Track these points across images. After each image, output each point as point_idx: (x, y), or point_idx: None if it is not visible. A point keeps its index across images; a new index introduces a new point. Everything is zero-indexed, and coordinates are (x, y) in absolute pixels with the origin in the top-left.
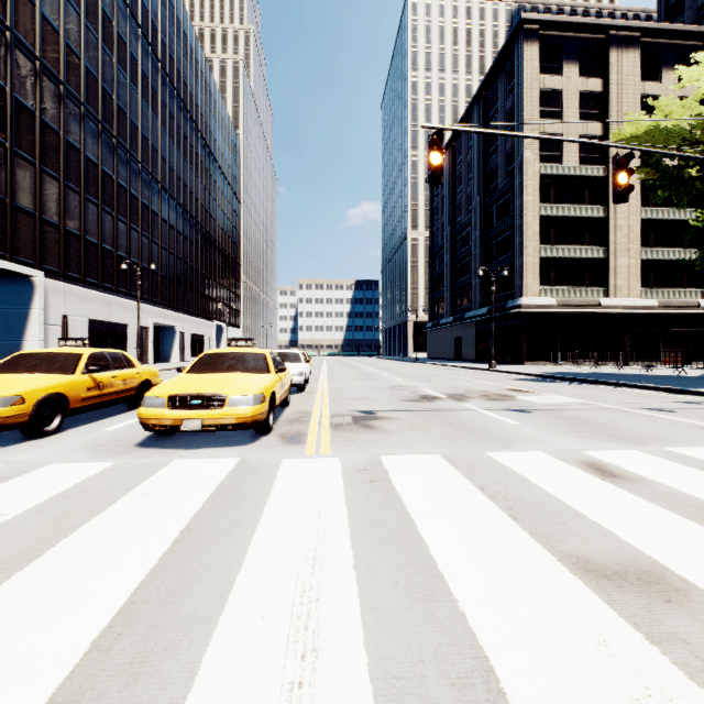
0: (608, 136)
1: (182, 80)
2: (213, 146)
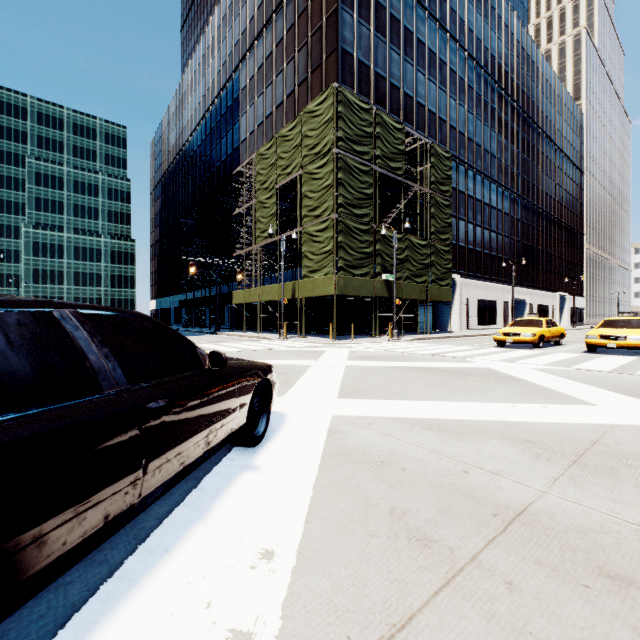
0: None
1: (530, 102)
2: (556, 137)
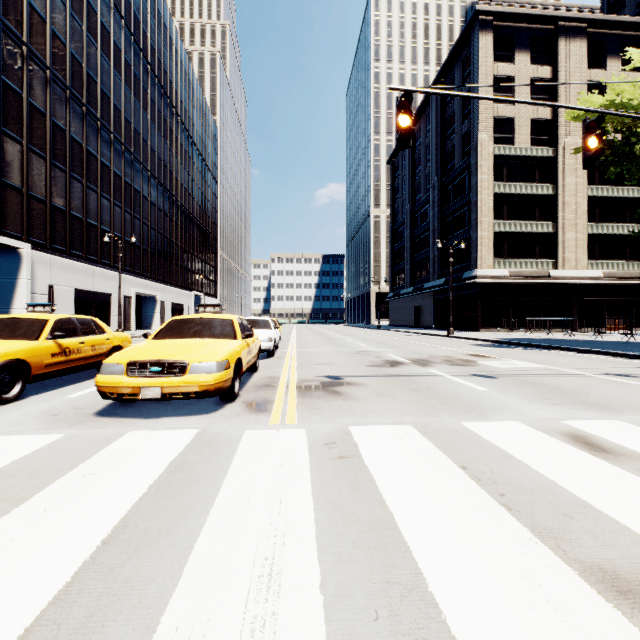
0: (557, 120)
1: (162, 69)
2: (192, 130)
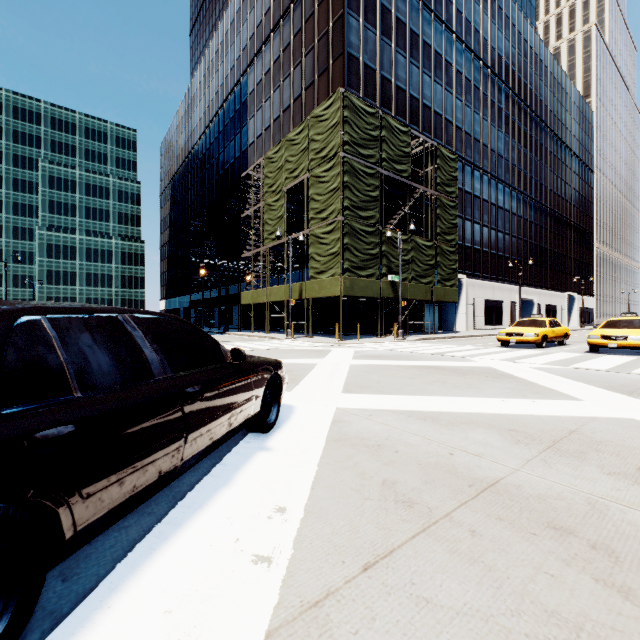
0: None
1: (537, 101)
2: (564, 135)
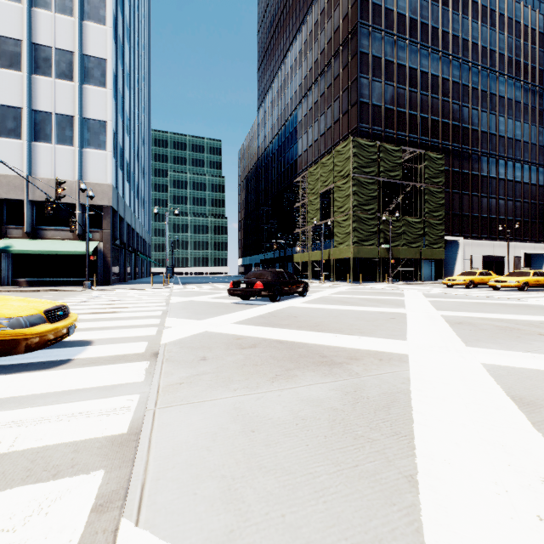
0: None
1: None
2: None
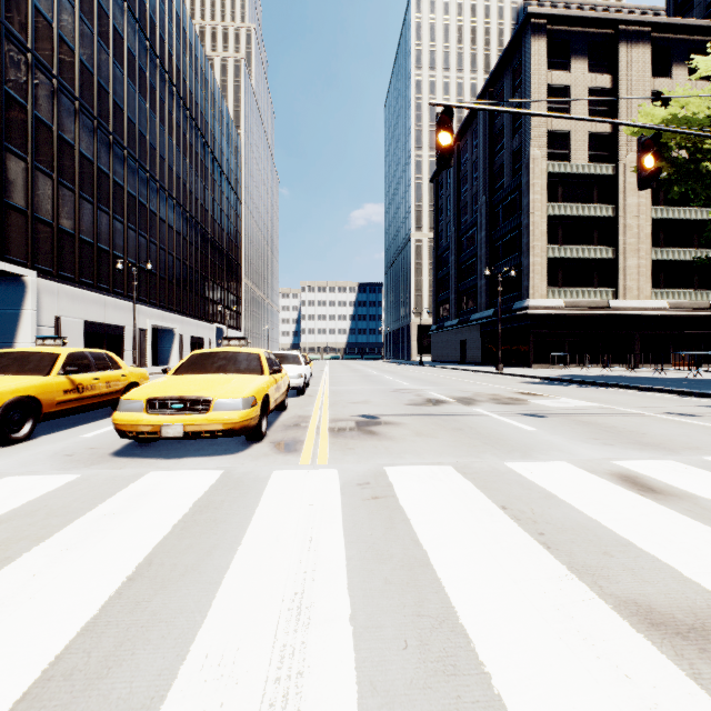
0: (618, 134)
1: (181, 77)
2: (214, 145)
